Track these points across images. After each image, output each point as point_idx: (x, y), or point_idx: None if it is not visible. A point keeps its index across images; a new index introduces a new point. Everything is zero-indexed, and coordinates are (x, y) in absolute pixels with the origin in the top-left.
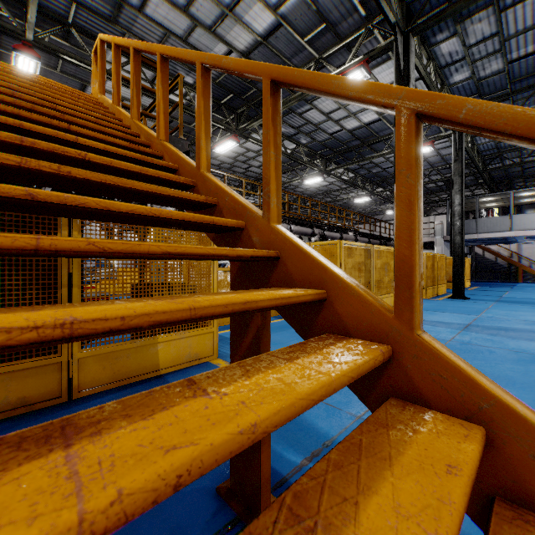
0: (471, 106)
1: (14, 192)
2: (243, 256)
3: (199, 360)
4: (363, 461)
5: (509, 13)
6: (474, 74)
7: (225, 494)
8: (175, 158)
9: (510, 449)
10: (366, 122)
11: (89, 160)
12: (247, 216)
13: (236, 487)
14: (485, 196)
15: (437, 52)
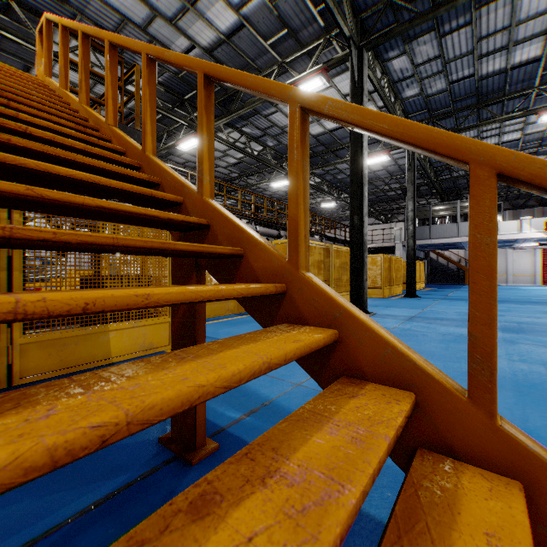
0: (331, 103)
1: None
2: (174, 219)
3: (154, 349)
4: (239, 341)
5: (448, 39)
6: (422, 91)
7: (166, 441)
8: (123, 142)
9: (350, 341)
10: (329, 129)
11: (31, 134)
12: (185, 192)
13: (176, 435)
14: (437, 205)
15: (390, 67)
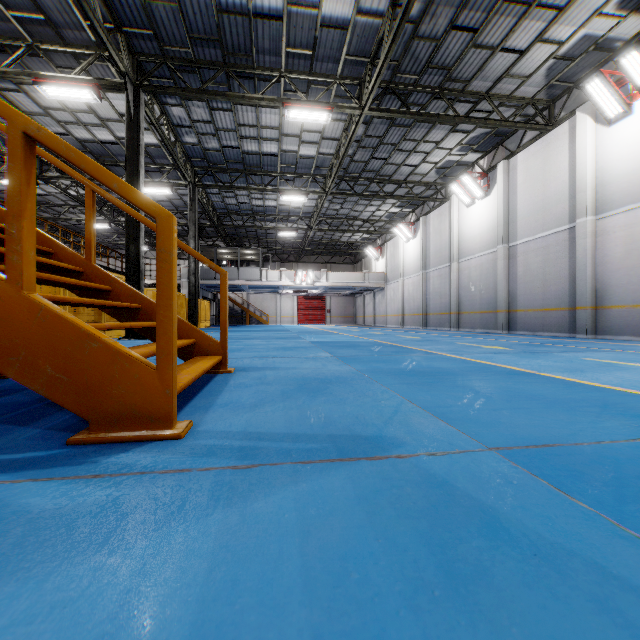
0: (108, 195)
1: None
2: (4, 227)
3: None
4: None
5: (217, 113)
6: (201, 143)
7: None
8: None
9: (117, 291)
10: (101, 139)
11: None
12: None
13: None
14: (222, 248)
15: (169, 111)
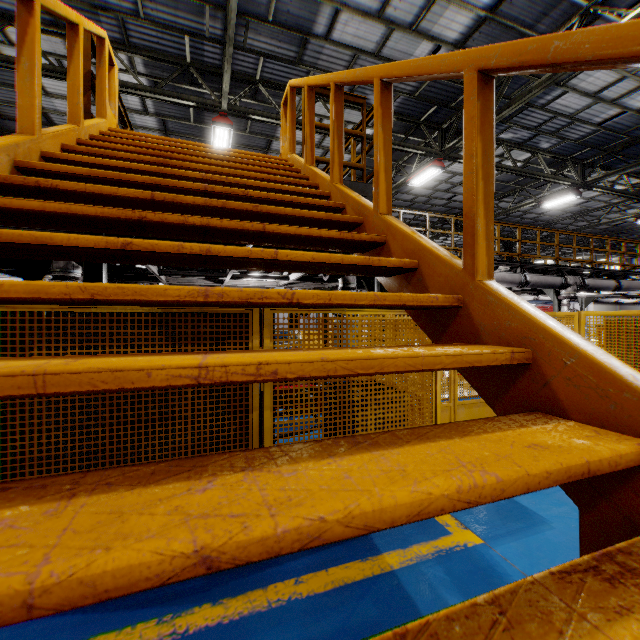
0: None
1: (167, 568)
2: None
3: None
4: None
5: None
6: None
7: None
8: (412, 247)
9: None
10: None
11: (296, 303)
12: None
13: None
14: None
15: None
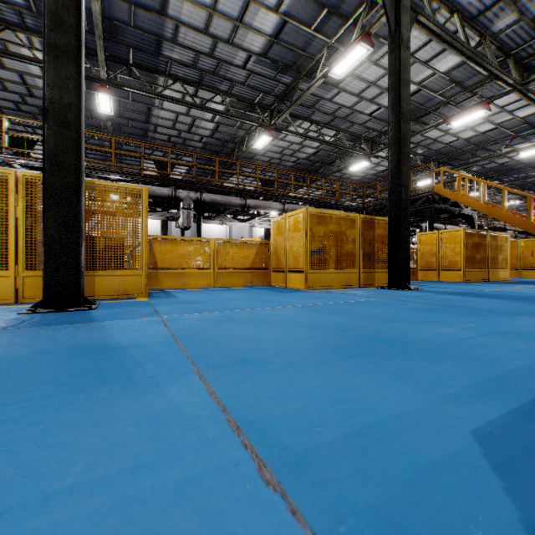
0: None
1: None
2: None
3: (505, 279)
4: None
5: None
6: None
7: None
8: None
9: None
10: (533, 155)
11: None
12: None
13: None
14: None
15: None
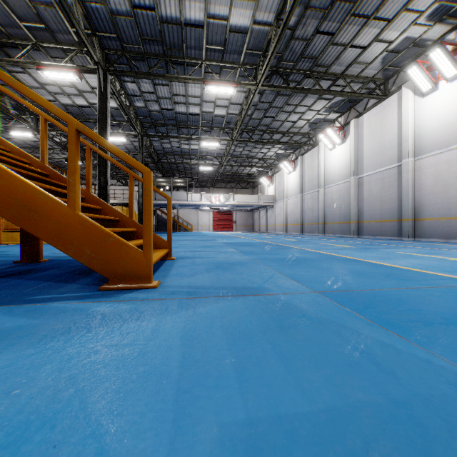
0: (100, 151)
1: None
2: (39, 172)
3: None
4: None
5: (158, 87)
6: (147, 107)
7: (20, 261)
8: None
9: (105, 209)
10: (79, 104)
11: None
12: (32, 160)
13: (25, 258)
14: (160, 178)
15: (126, 85)
